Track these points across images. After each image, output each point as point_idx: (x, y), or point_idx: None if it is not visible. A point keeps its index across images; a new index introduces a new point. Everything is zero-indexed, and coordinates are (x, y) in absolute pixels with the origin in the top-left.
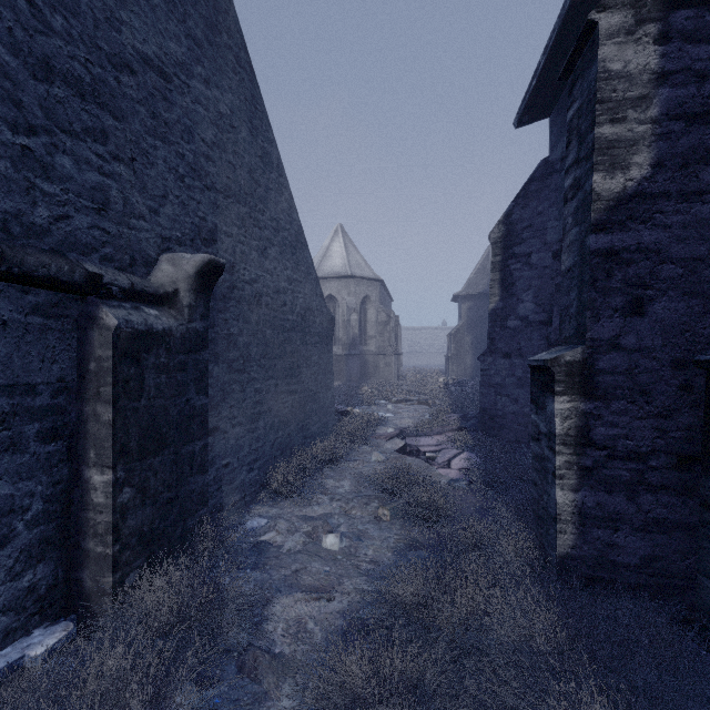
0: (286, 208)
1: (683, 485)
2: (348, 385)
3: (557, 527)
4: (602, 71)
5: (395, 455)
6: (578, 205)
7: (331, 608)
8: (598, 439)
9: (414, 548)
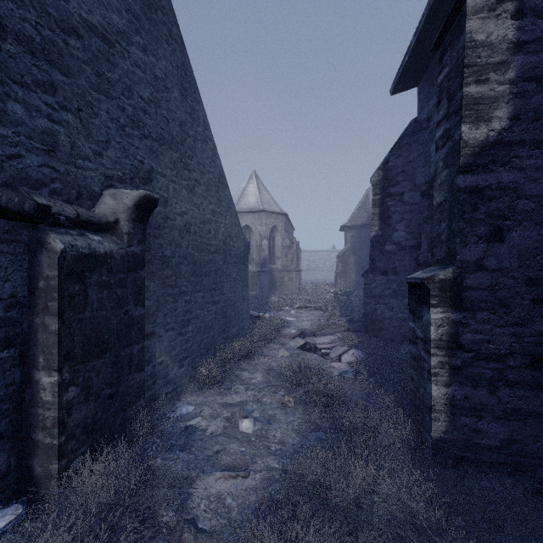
0: (211, 155)
1: (535, 381)
2: (260, 295)
3: (432, 416)
4: (469, 41)
5: (297, 351)
6: (448, 152)
7: (245, 485)
8: (466, 344)
9: (313, 430)
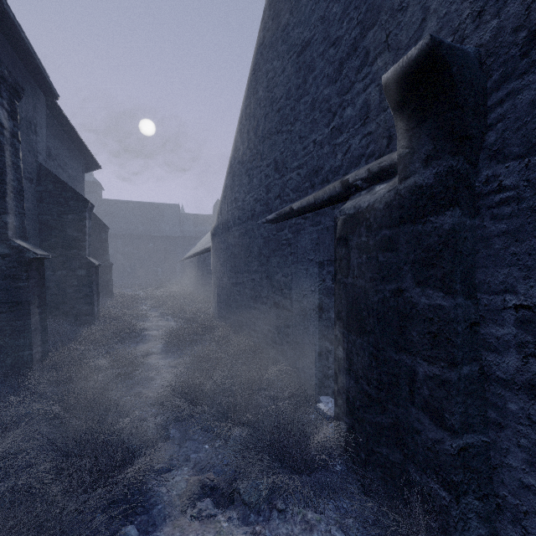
0: None
1: None
2: None
3: None
4: None
5: None
6: None
7: None
8: None
9: None
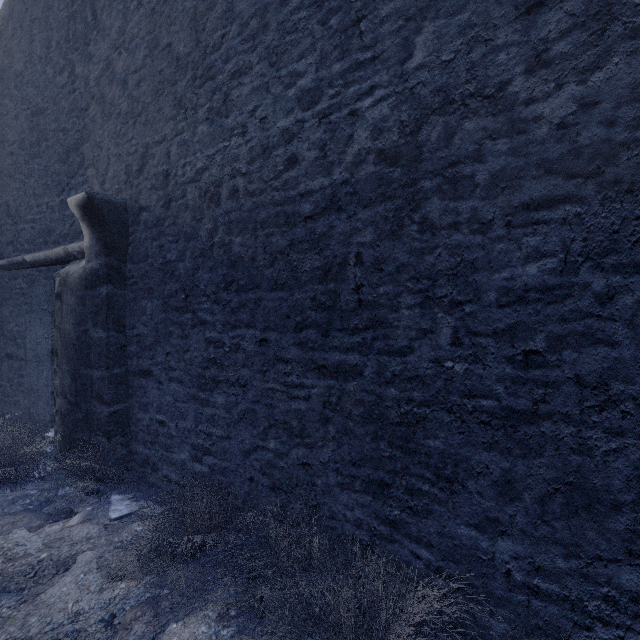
0: None
1: None
2: None
3: None
4: None
5: None
6: None
7: None
8: None
9: None
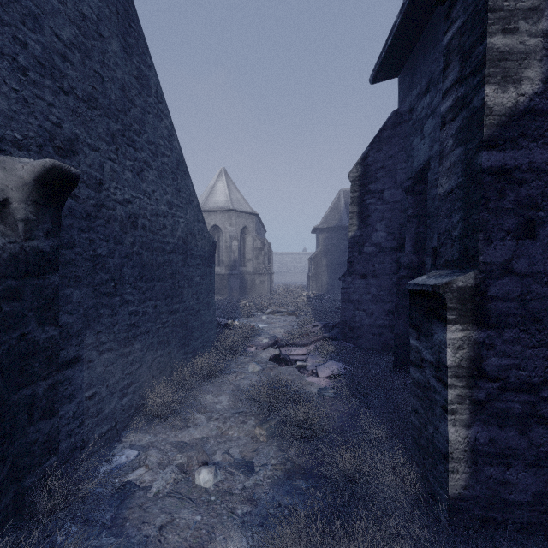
0: (166, 134)
1: None
2: (230, 299)
3: (449, 466)
4: None
5: (270, 365)
6: (462, 124)
7: None
8: (491, 370)
9: (291, 475)
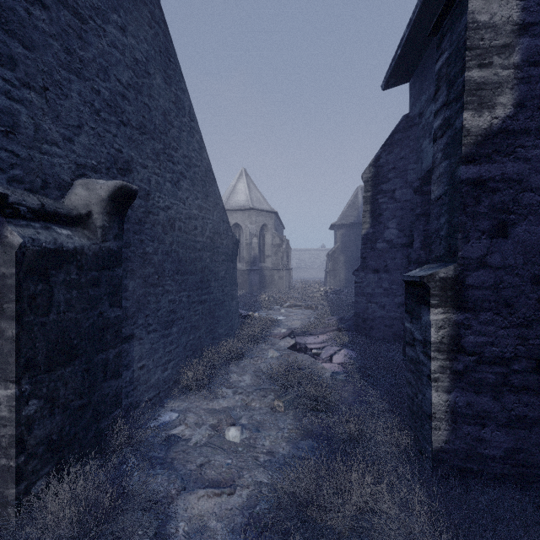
0: (197, 148)
1: None
2: (250, 294)
3: (432, 424)
4: (472, 22)
5: (287, 352)
6: (448, 141)
7: (231, 503)
8: (468, 346)
9: (305, 437)
